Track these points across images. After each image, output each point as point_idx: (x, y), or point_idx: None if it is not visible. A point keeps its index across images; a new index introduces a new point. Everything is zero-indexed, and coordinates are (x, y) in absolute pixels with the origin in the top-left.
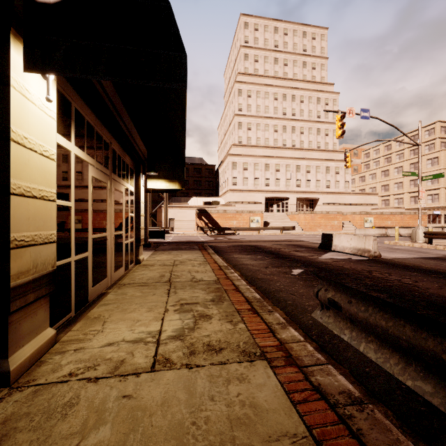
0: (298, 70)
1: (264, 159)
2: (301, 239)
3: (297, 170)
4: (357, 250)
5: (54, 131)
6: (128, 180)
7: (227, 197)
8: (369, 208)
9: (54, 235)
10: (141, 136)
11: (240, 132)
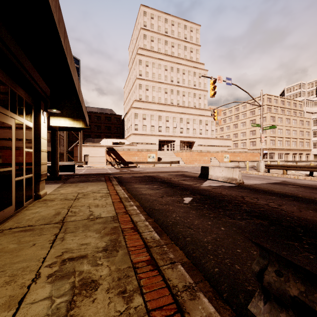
0: (181, 51)
1: (158, 112)
2: (184, 170)
3: (180, 121)
4: (227, 179)
5: None
6: (22, 114)
7: (131, 139)
8: (226, 148)
9: None
10: (38, 71)
11: (140, 91)
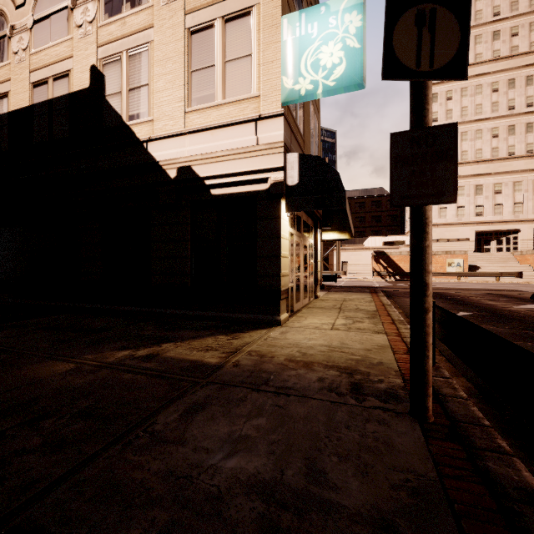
0: None
1: (473, 180)
2: (521, 289)
3: None
4: None
5: (288, 227)
6: (310, 236)
7: None
8: None
9: (288, 273)
10: None
11: None
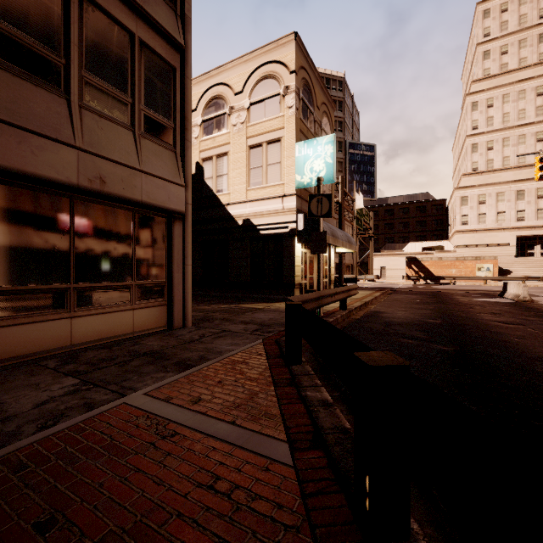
0: None
1: (514, 185)
2: None
3: None
4: (514, 296)
5: (300, 250)
6: None
7: (454, 240)
8: None
9: (300, 274)
10: None
11: (474, 156)
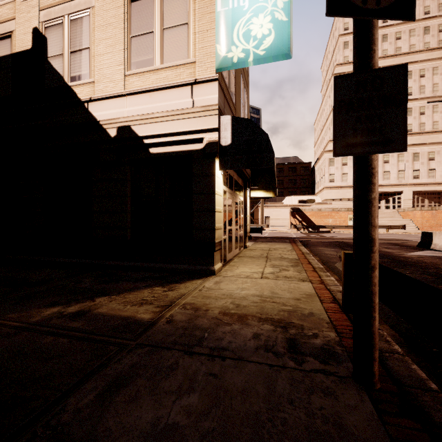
0: (417, 39)
1: None
2: (407, 238)
3: (414, 159)
4: None
5: (221, 184)
6: (240, 194)
7: (323, 195)
8: None
9: (221, 226)
10: None
11: None
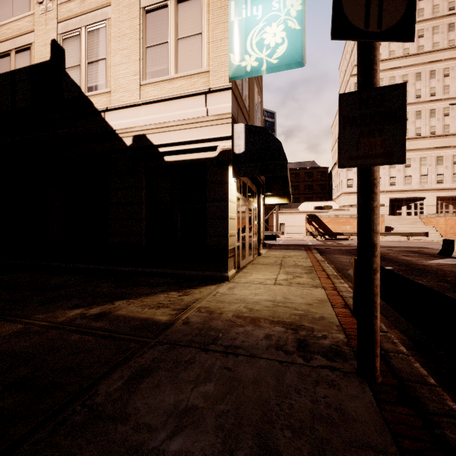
0: (440, 36)
1: None
2: (428, 246)
3: (437, 162)
4: None
5: (235, 192)
6: (254, 201)
7: (341, 201)
8: None
9: (235, 233)
10: None
11: None
